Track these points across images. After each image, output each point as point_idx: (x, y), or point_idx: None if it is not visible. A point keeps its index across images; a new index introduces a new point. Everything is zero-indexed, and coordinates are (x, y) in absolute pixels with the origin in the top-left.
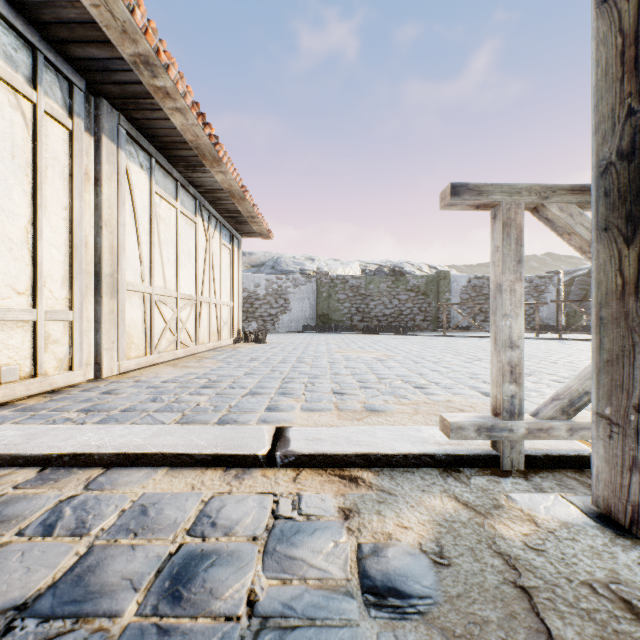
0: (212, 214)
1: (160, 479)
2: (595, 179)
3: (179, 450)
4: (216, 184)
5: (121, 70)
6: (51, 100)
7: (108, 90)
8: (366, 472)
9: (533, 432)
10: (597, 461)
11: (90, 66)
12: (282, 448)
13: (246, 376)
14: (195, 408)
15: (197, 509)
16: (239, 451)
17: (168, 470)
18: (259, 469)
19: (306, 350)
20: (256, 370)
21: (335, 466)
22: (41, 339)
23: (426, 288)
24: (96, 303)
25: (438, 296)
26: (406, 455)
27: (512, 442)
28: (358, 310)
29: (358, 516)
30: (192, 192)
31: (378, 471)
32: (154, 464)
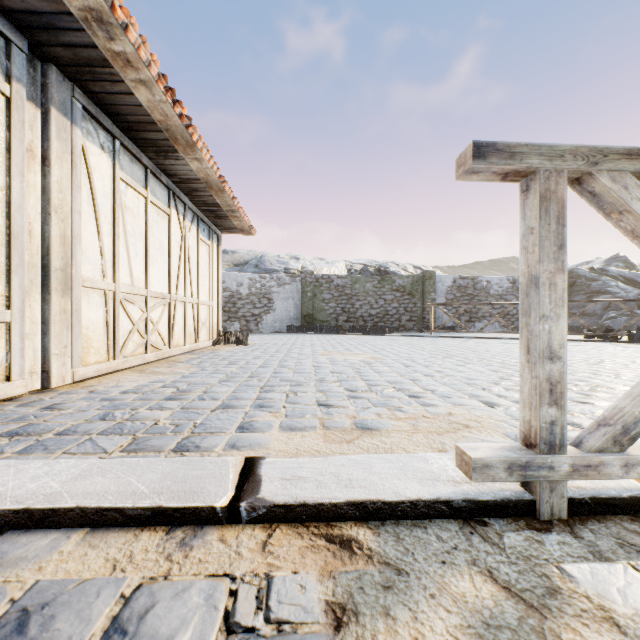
0: (188, 207)
1: (70, 552)
2: None
3: (106, 502)
4: (191, 173)
5: (70, 29)
6: None
7: (57, 54)
8: (362, 529)
9: (579, 469)
10: None
11: (32, 22)
12: (249, 495)
13: (220, 384)
14: (151, 428)
15: (108, 615)
16: (190, 502)
17: (87, 533)
18: (216, 528)
19: (290, 352)
20: (233, 376)
21: (320, 520)
22: None
23: (412, 288)
24: (43, 301)
25: (424, 296)
26: (415, 502)
27: (552, 483)
28: (344, 310)
29: (355, 621)
30: (165, 181)
31: (378, 526)
32: (68, 524)
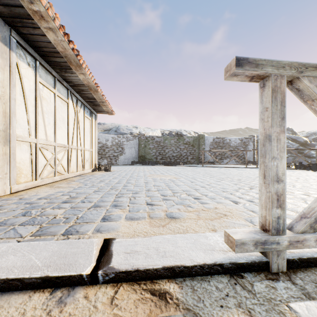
0: (78, 99)
1: None
2: None
3: (12, 274)
4: (80, 81)
5: None
6: None
7: (0, 10)
8: (172, 284)
9: (293, 243)
10: None
11: None
12: (104, 265)
13: (94, 193)
14: (51, 220)
15: None
16: (66, 272)
17: None
18: (83, 288)
19: (132, 175)
20: (101, 188)
21: (147, 279)
22: None
23: (193, 143)
24: None
25: (199, 147)
26: (202, 266)
27: (278, 251)
28: (160, 153)
29: None
30: (65, 85)
31: (182, 282)
32: None
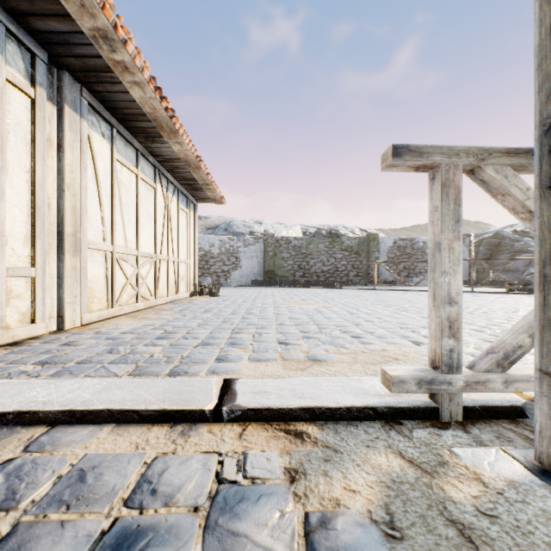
0: (170, 181)
1: (104, 438)
2: (538, 138)
3: (126, 406)
4: (173, 154)
5: (81, 44)
6: (13, 69)
7: (70, 63)
8: (311, 426)
9: (471, 385)
10: (540, 417)
11: (52, 39)
12: (229, 402)
13: (199, 327)
14: (149, 359)
15: (138, 473)
16: (186, 406)
17: (114, 427)
18: (205, 424)
19: (254, 302)
20: (209, 321)
21: (280, 420)
22: (2, 294)
23: (358, 248)
24: (59, 260)
25: (368, 255)
26: (349, 408)
27: (451, 394)
28: (300, 267)
29: (304, 478)
30: (152, 161)
31: (322, 425)
32: (100, 421)
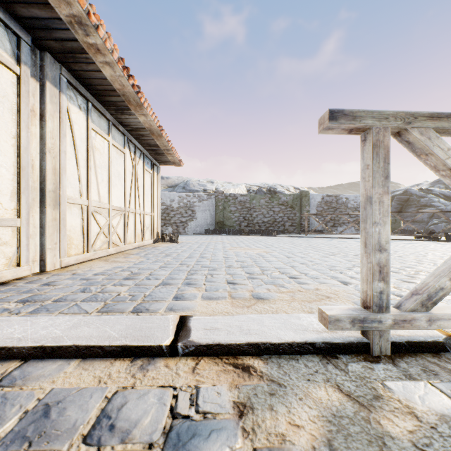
0: (137, 147)
1: (71, 372)
2: None
3: (92, 342)
4: (139, 124)
5: (60, 29)
6: (1, 49)
7: (51, 45)
8: (257, 360)
9: (398, 323)
10: None
11: (34, 24)
12: (183, 338)
13: (160, 269)
14: (116, 298)
15: (99, 408)
16: (145, 342)
17: (80, 361)
18: (162, 359)
19: (207, 248)
20: (168, 264)
21: (229, 354)
22: None
23: (293, 203)
24: (41, 213)
25: (301, 208)
26: (291, 344)
27: (381, 331)
28: (245, 218)
29: (252, 413)
30: (121, 130)
31: (267, 359)
32: (68, 356)
